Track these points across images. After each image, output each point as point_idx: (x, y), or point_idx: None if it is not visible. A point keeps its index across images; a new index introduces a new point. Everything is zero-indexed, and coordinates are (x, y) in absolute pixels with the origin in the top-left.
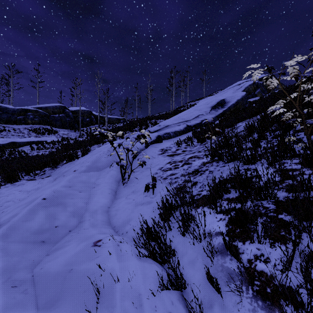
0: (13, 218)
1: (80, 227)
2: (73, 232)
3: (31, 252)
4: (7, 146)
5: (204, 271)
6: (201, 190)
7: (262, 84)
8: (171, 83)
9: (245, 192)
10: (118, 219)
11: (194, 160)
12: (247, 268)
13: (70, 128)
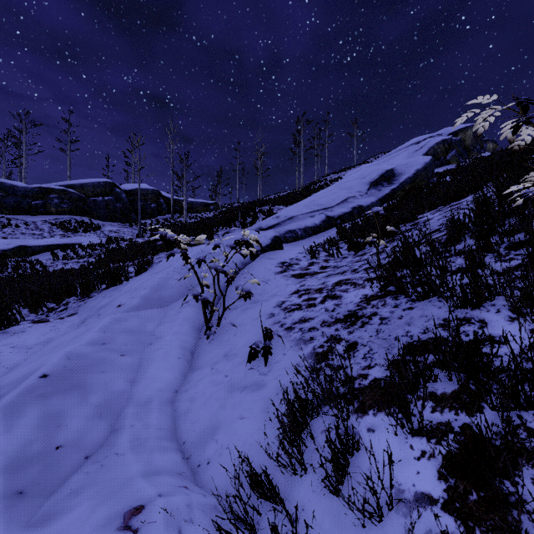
0: None
1: (111, 448)
2: (93, 460)
3: None
4: (11, 253)
5: None
6: (368, 367)
7: (459, 142)
8: (297, 142)
9: (473, 381)
10: (193, 423)
11: (347, 290)
12: None
13: (122, 221)
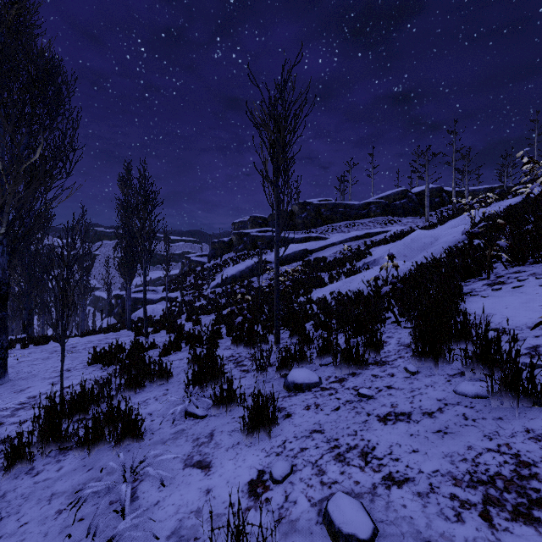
0: None
1: None
2: None
3: None
4: (363, 237)
5: None
6: None
7: None
8: None
9: None
10: None
11: None
12: None
13: (413, 216)
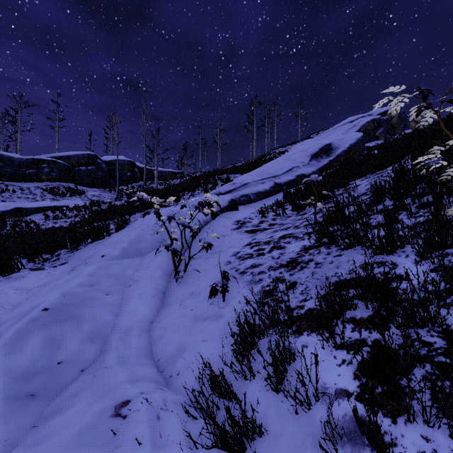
0: None
1: (101, 363)
2: (87, 372)
3: (6, 420)
4: (9, 214)
5: None
6: (304, 300)
7: (387, 121)
8: (251, 121)
9: (384, 308)
10: (165, 345)
11: (290, 242)
12: None
13: (103, 187)
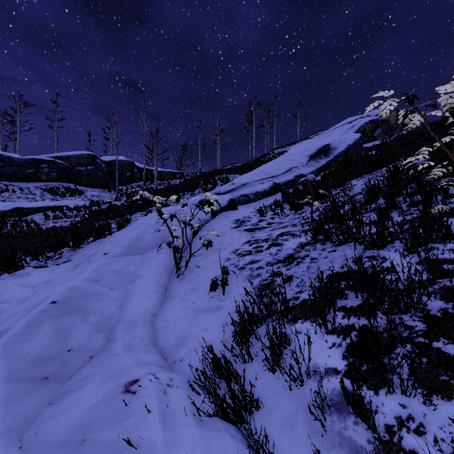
0: (1, 338)
1: (108, 351)
2: (96, 359)
3: (24, 398)
4: (9, 214)
5: (310, 442)
6: (300, 292)
7: (385, 121)
8: (250, 121)
9: (372, 297)
10: (168, 335)
11: (287, 239)
12: (385, 442)
13: (102, 187)
